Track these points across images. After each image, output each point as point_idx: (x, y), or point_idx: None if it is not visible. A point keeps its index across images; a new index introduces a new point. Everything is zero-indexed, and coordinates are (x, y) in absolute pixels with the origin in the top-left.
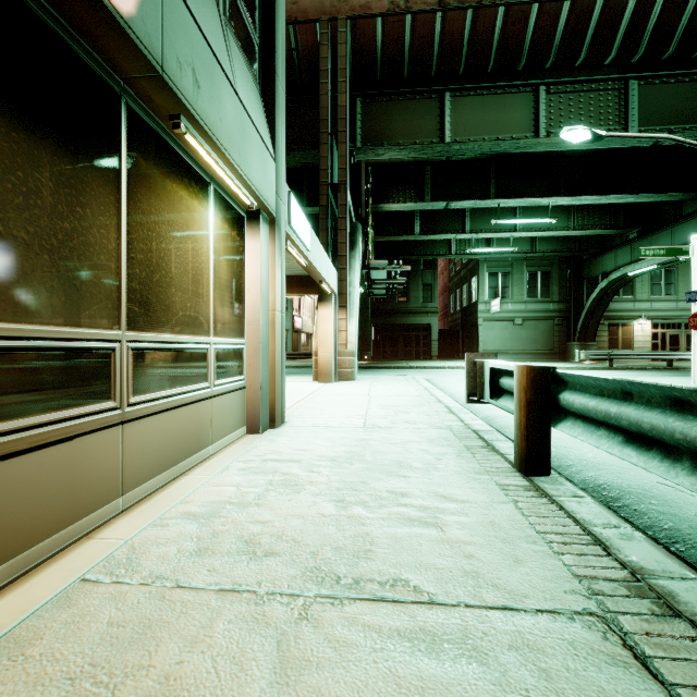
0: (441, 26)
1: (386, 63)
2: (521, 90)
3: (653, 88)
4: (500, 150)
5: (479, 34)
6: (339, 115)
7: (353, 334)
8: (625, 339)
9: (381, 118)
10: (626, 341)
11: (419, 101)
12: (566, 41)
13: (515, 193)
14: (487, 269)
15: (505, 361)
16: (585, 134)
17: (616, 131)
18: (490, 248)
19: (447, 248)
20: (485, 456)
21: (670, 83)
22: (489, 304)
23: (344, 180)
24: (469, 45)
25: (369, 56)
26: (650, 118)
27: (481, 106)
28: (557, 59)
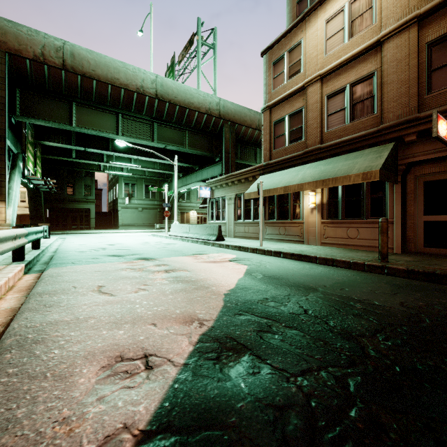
0: (65, 76)
1: (34, 80)
2: (111, 113)
3: (162, 128)
4: (102, 135)
5: (86, 86)
6: (0, 101)
7: (10, 215)
8: (187, 219)
9: (34, 103)
10: (188, 220)
11: (58, 102)
12: (126, 102)
13: (122, 150)
14: (124, 181)
15: (134, 229)
16: (124, 144)
17: (150, 140)
18: (117, 172)
19: (98, 167)
20: (29, 249)
21: (168, 127)
22: (125, 199)
23: (4, 135)
24: (81, 88)
25: (23, 73)
26: (161, 138)
27: (92, 114)
28: (123, 107)
